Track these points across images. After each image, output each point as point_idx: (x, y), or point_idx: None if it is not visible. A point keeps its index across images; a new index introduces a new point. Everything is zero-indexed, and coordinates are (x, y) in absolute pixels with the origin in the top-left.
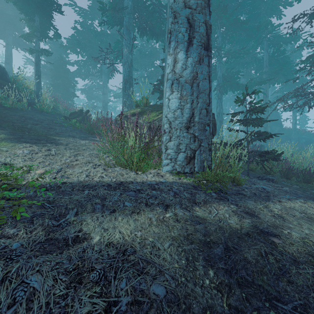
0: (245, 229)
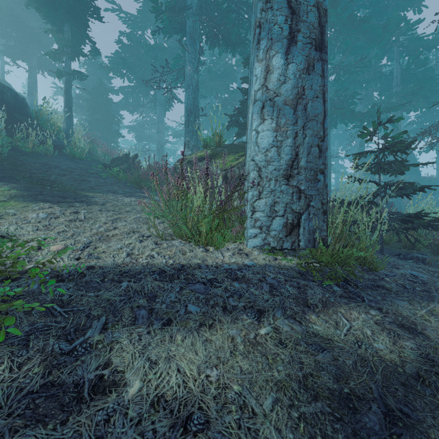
0: (410, 364)
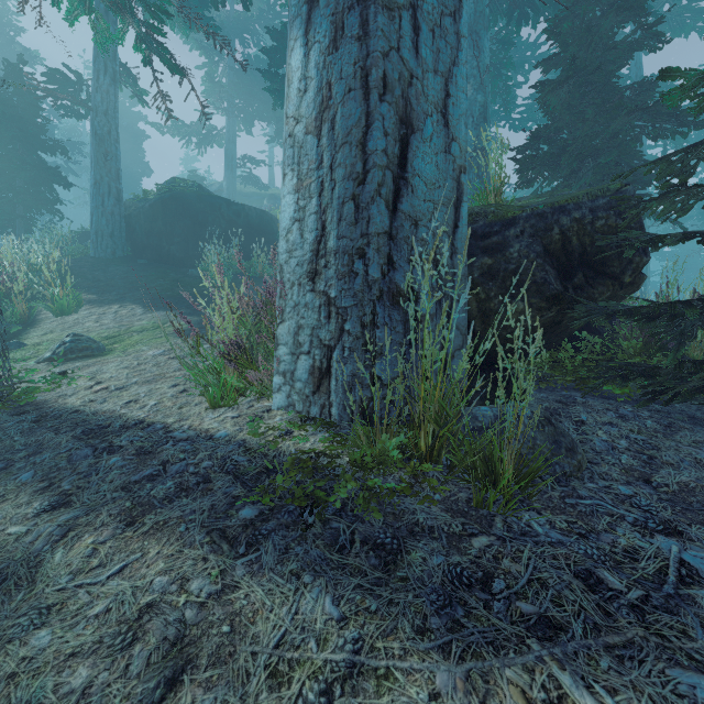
0: None
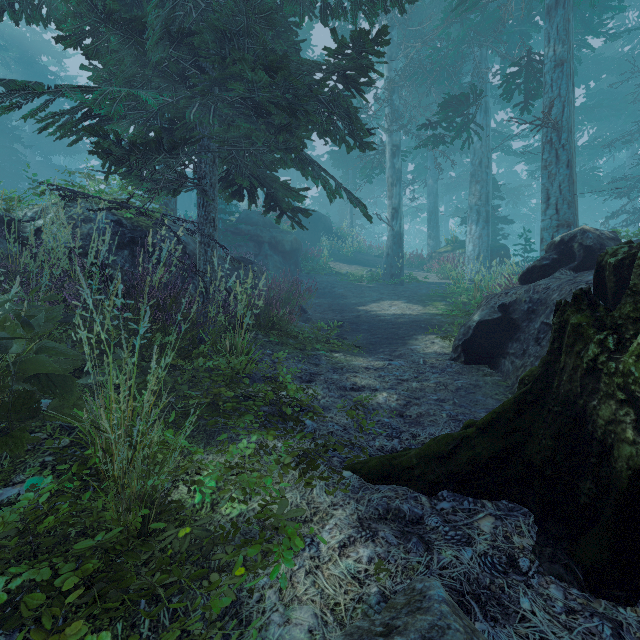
0: None
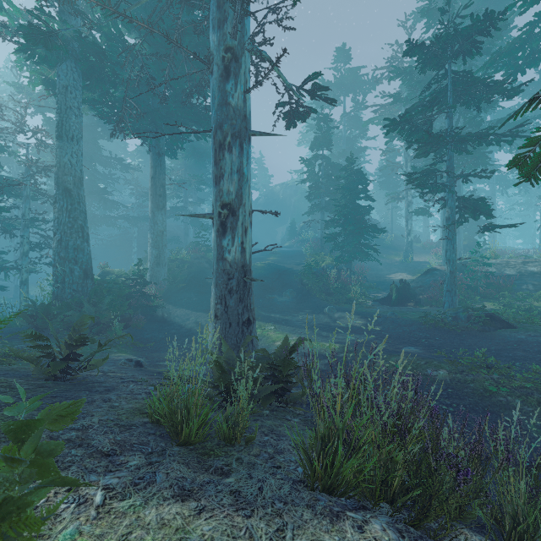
0: None
